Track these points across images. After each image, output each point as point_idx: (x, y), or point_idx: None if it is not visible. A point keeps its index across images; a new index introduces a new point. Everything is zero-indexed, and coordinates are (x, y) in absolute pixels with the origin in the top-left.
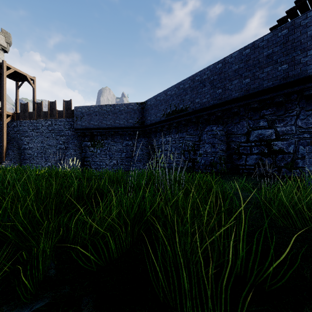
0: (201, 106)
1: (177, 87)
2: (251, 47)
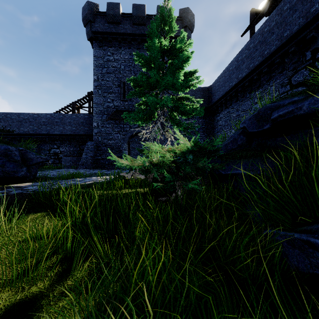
0: (24, 132)
1: (4, 115)
2: (50, 115)
